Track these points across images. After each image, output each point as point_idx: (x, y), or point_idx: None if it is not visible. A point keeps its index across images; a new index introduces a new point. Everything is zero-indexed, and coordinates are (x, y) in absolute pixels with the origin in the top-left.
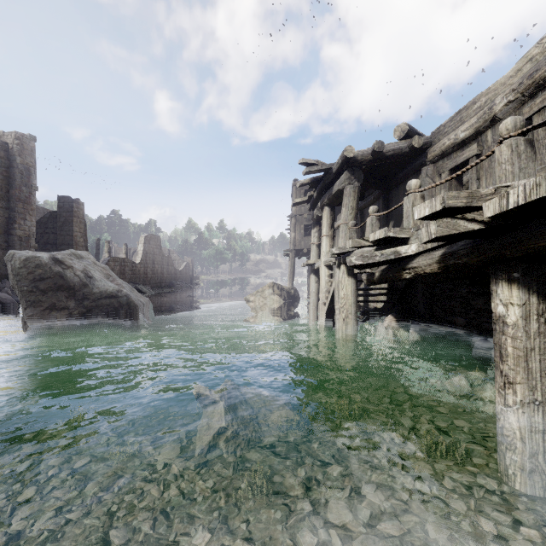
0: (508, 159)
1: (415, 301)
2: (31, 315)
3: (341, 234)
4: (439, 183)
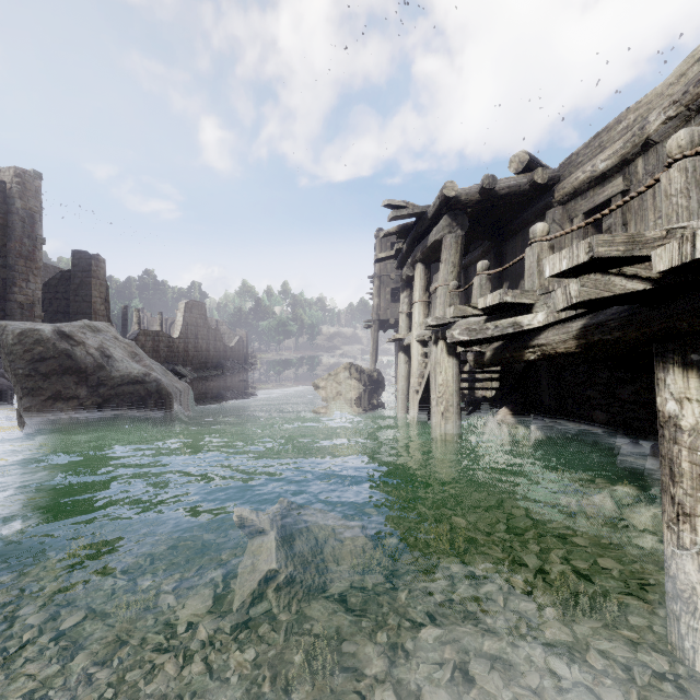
0: (681, 190)
1: (538, 389)
2: (28, 406)
3: (439, 299)
4: (577, 228)
